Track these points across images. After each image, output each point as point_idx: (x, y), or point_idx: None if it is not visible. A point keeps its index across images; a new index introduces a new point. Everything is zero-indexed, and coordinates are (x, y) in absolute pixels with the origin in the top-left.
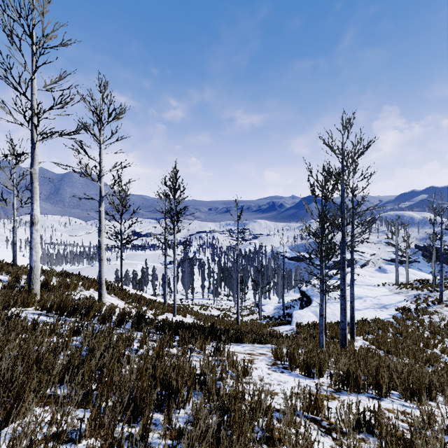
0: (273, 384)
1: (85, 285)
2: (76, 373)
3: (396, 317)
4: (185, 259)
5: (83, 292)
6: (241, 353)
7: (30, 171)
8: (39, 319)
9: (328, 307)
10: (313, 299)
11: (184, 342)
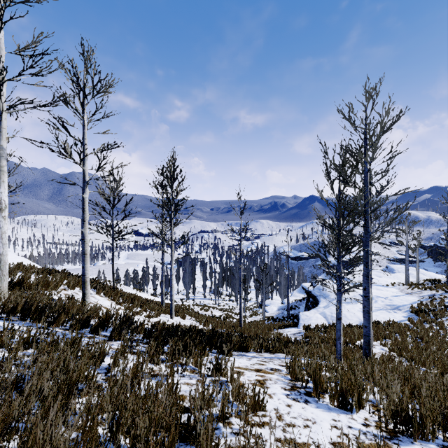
0: (298, 426)
1: (70, 283)
2: None
3: (412, 319)
4: (186, 258)
5: (67, 291)
6: (248, 369)
7: None
8: None
9: None
10: (320, 299)
11: (175, 355)
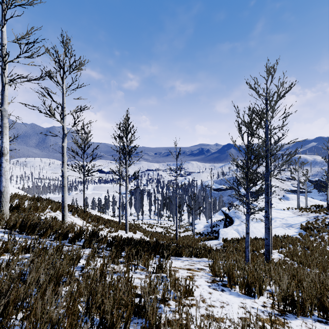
0: (216, 306)
1: (53, 207)
2: (1, 301)
3: (302, 234)
4: (136, 189)
5: (50, 213)
6: (182, 268)
7: (0, 109)
8: (0, 237)
9: None
10: (234, 219)
11: (129, 259)
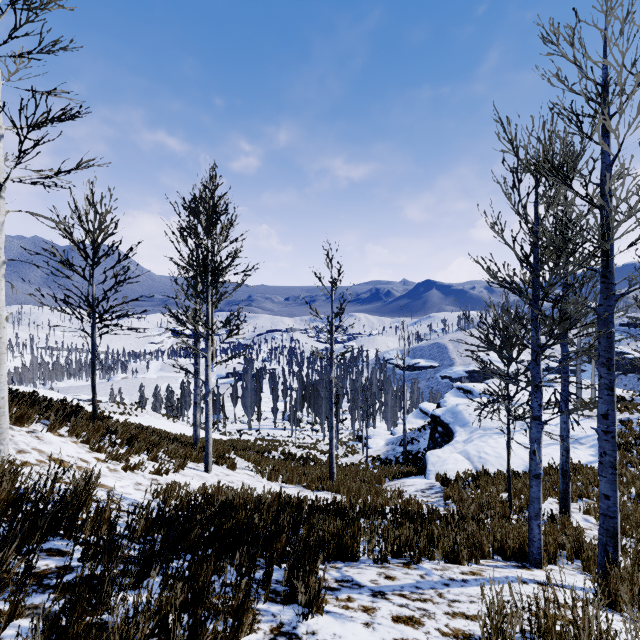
0: None
1: None
2: None
3: None
4: (247, 368)
5: None
6: None
7: None
8: None
9: (487, 444)
10: (455, 429)
11: None
